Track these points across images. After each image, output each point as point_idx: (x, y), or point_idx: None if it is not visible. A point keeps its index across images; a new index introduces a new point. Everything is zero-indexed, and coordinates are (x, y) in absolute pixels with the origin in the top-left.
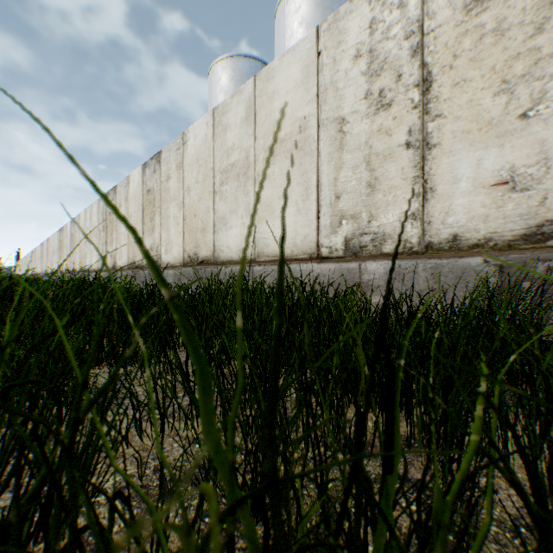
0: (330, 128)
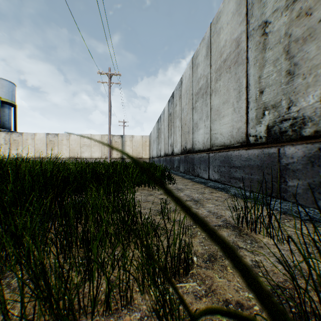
0: (0, 144)
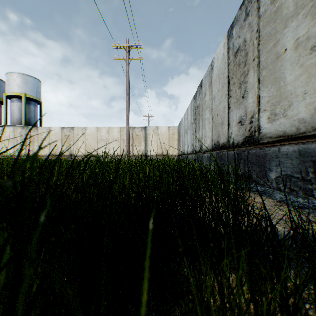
0: (16, 140)
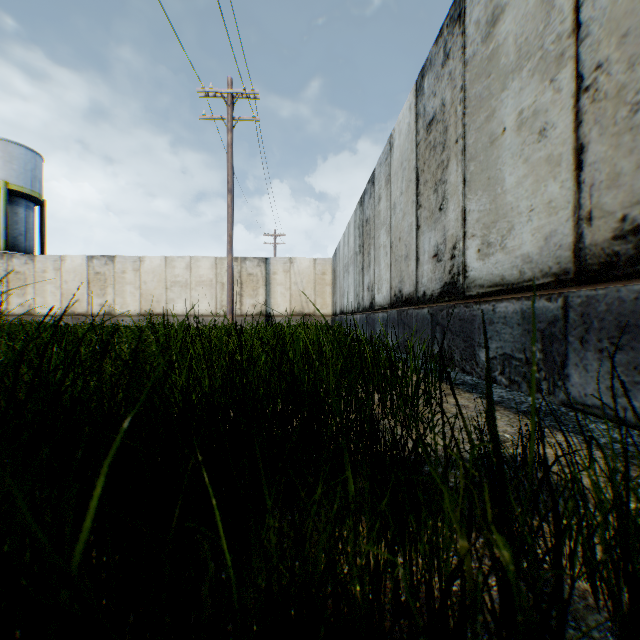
0: None
